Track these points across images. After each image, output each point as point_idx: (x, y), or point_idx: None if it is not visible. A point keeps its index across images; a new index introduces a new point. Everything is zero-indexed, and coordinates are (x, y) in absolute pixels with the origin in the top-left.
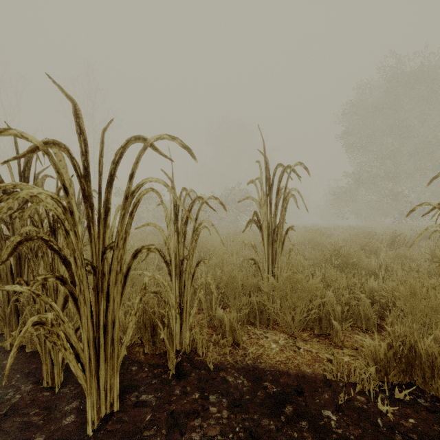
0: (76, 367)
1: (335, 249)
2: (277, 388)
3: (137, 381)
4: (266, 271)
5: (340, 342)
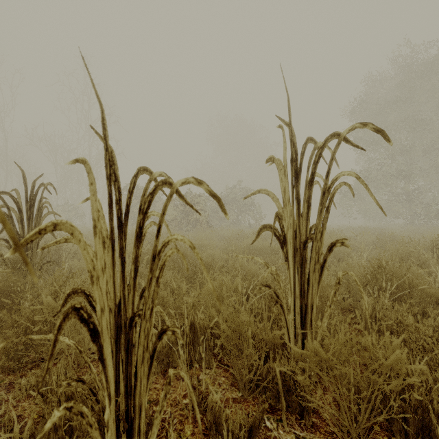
0: None
1: (380, 265)
2: None
3: None
4: (291, 309)
5: None
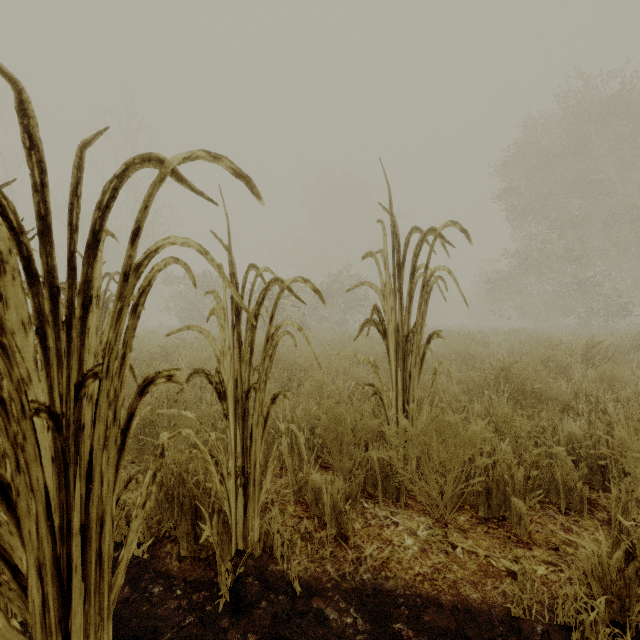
0: (5, 629)
1: (504, 368)
2: (419, 636)
3: (159, 619)
4: (393, 405)
5: (526, 535)
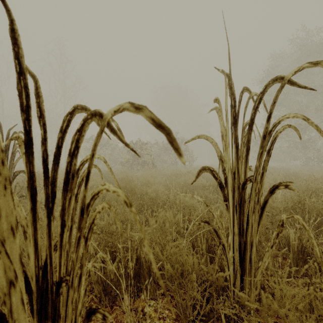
0: None
1: (300, 201)
2: None
3: None
4: (231, 247)
5: None
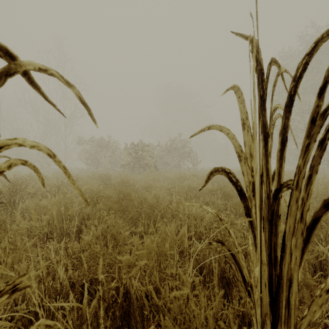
0: None
1: None
2: None
3: None
4: (258, 282)
5: None
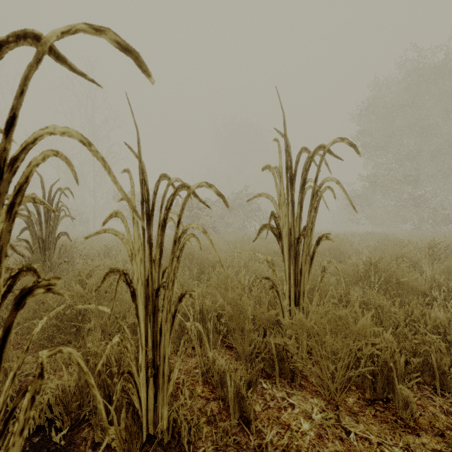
0: None
1: (372, 263)
2: None
3: None
4: (287, 296)
5: (412, 420)
